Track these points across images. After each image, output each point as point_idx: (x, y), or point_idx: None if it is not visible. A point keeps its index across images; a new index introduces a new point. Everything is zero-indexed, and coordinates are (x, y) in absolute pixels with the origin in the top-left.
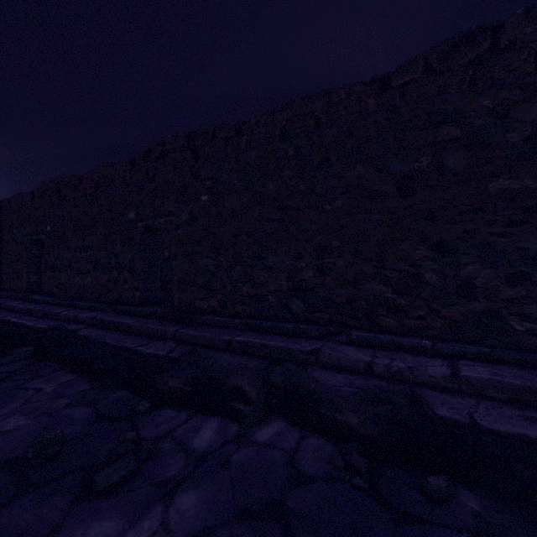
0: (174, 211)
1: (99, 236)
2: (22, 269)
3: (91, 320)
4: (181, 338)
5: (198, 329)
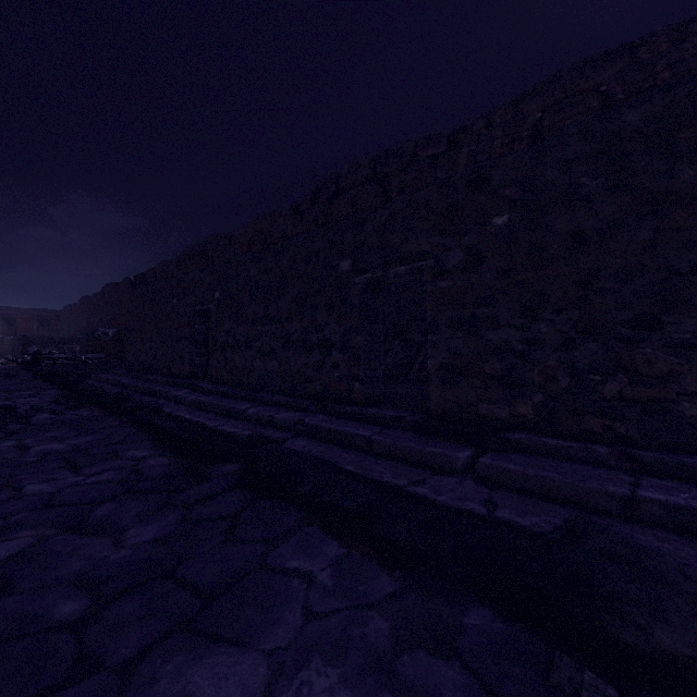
0: (431, 251)
1: (290, 300)
2: (184, 349)
3: (297, 426)
4: (489, 476)
5: (514, 459)
